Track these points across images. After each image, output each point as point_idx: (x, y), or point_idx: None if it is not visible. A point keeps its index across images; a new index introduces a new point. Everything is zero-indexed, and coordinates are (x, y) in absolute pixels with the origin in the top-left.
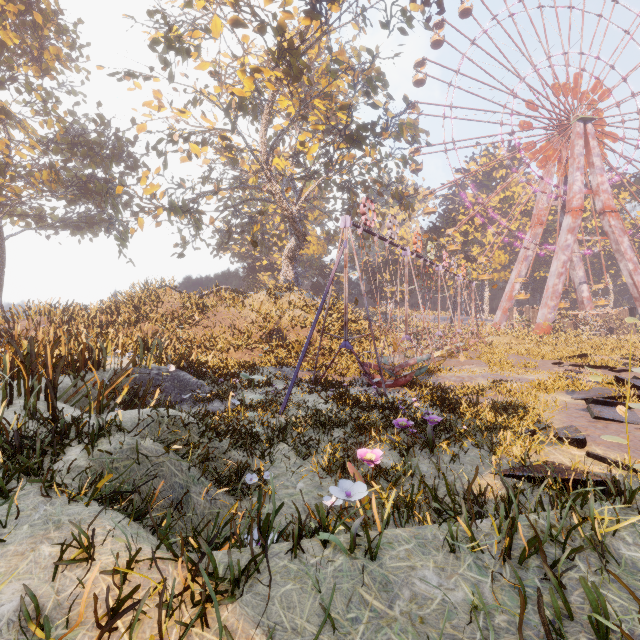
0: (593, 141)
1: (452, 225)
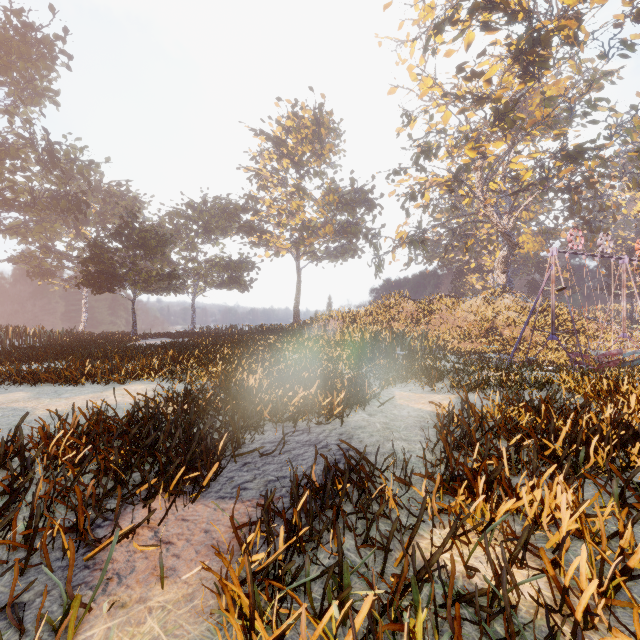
0: None
1: None
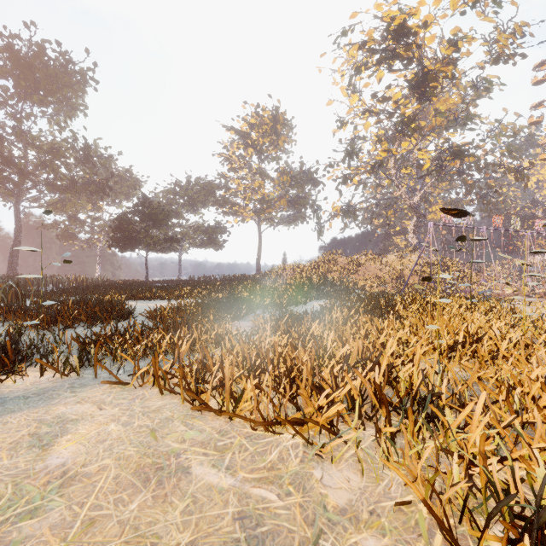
0: None
1: None
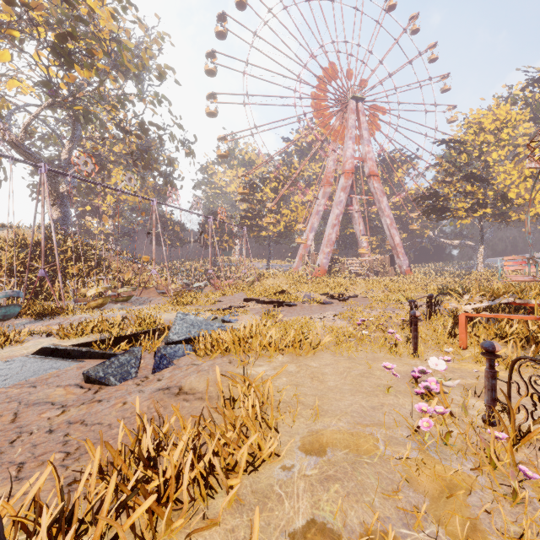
0: (363, 117)
1: (263, 182)
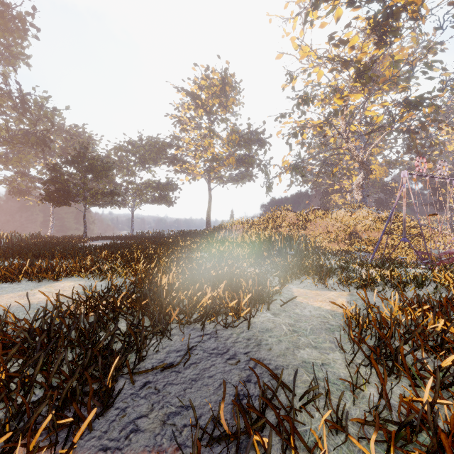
0: None
1: None
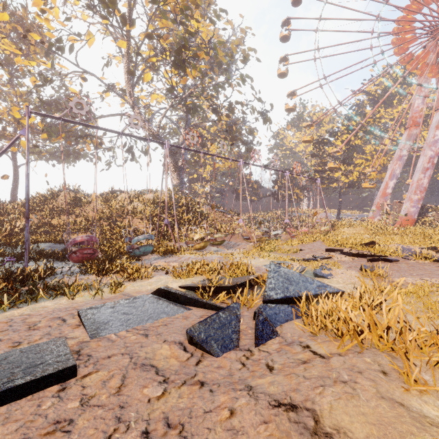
0: None
1: (333, 135)
